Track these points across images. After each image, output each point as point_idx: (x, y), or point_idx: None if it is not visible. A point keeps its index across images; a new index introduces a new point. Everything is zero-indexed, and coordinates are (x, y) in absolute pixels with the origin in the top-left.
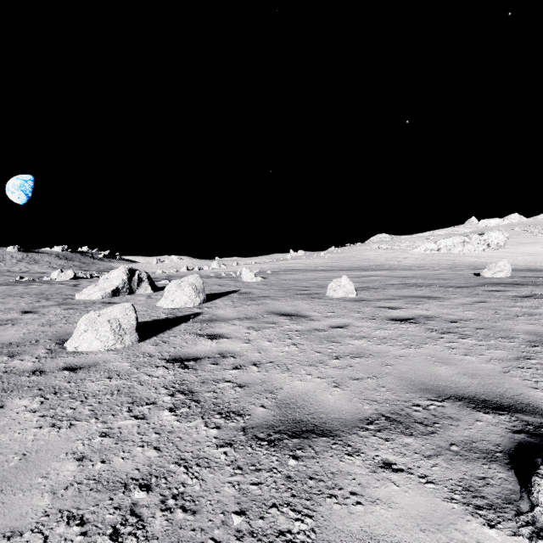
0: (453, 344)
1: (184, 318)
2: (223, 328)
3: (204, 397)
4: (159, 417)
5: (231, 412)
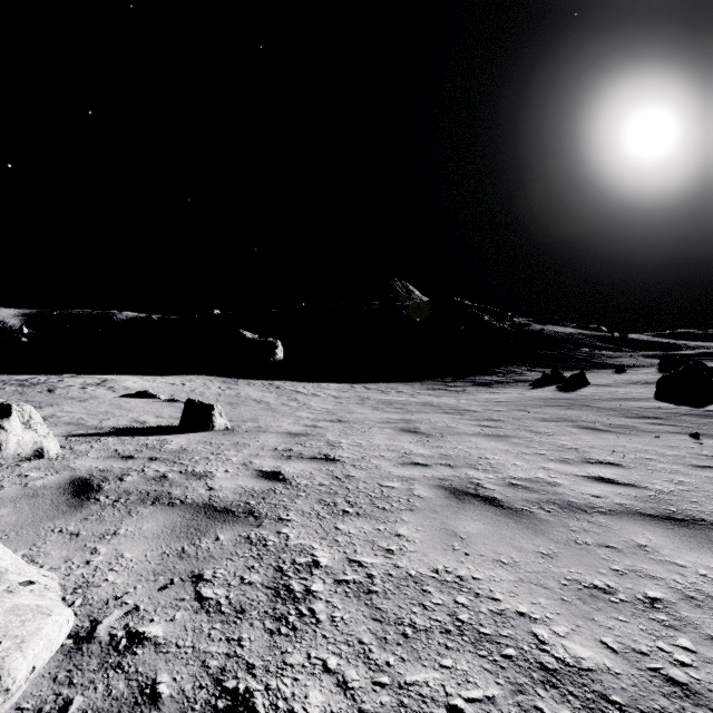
0: (87, 404)
1: (107, 433)
2: (119, 423)
3: None
4: None
5: None
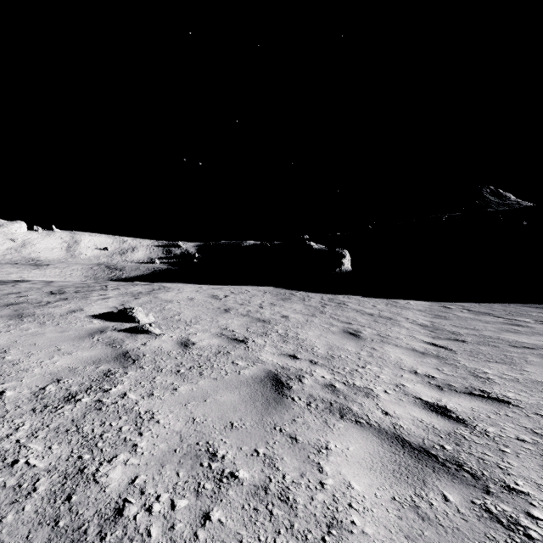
0: None
1: None
2: None
3: (82, 387)
4: (122, 389)
5: (107, 374)
